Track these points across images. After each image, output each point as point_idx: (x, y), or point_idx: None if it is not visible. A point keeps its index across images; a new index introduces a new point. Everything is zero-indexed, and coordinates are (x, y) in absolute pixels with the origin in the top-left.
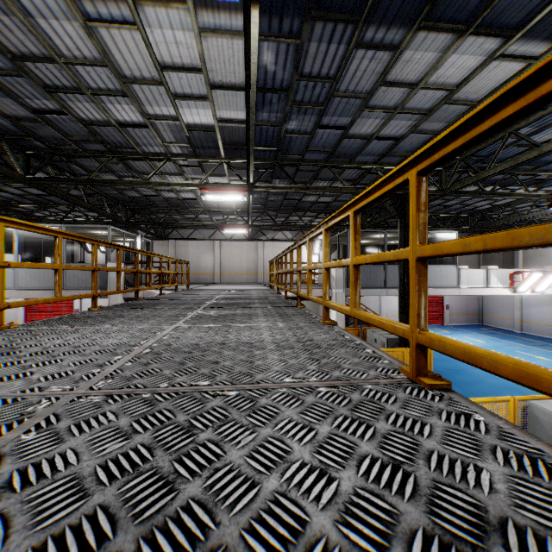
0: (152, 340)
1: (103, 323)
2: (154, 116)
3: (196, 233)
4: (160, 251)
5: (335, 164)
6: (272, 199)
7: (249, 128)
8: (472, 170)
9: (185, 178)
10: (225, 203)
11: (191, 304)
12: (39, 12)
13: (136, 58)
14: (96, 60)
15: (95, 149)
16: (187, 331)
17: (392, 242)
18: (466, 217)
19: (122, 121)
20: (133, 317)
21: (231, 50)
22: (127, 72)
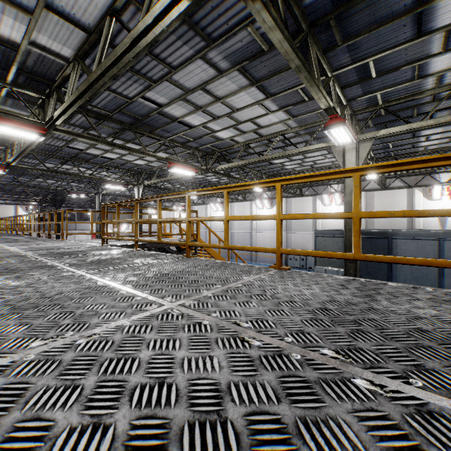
0: None
1: None
2: None
3: None
4: None
5: None
6: None
7: None
8: None
9: None
10: None
11: None
12: None
13: None
14: None
15: None
16: None
17: None
18: None
19: None
20: None
21: None
22: None
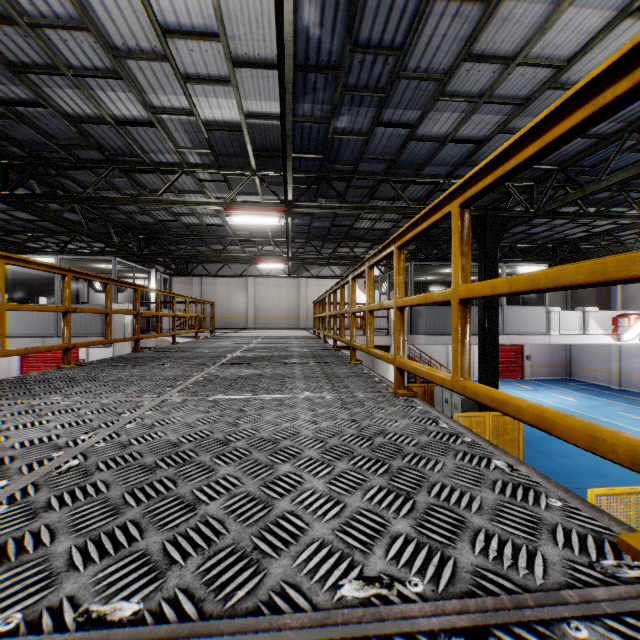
0: (104, 431)
1: (54, 393)
2: (161, 110)
3: (225, 268)
4: (183, 290)
5: (397, 177)
6: (316, 225)
7: (285, 116)
8: (571, 185)
9: (207, 197)
10: (259, 231)
11: (206, 359)
12: None
13: (128, 17)
14: (72, 22)
15: (90, 158)
16: (175, 410)
17: None
18: (553, 248)
19: (119, 116)
20: (109, 381)
21: (259, 4)
22: (117, 40)
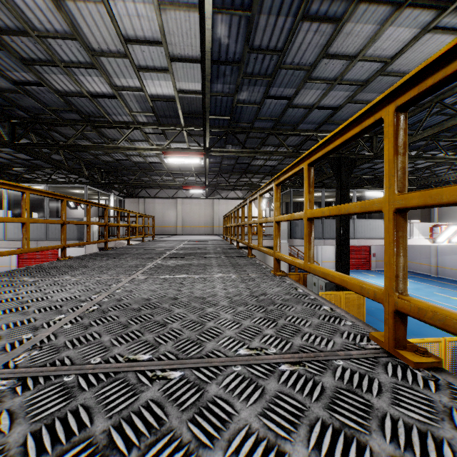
0: (104, 293)
1: (64, 274)
2: (121, 88)
3: (161, 192)
4: (131, 207)
5: (281, 131)
6: (225, 163)
7: (205, 95)
8: None
9: (150, 144)
10: (186, 167)
11: (153, 254)
12: None
13: (102, 31)
14: (66, 34)
15: (71, 118)
16: (142, 283)
17: (327, 200)
18: None
19: (93, 92)
20: (95, 268)
21: (188, 23)
22: (95, 45)
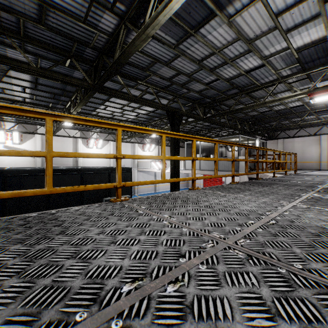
0: (274, 212)
1: (239, 193)
2: (269, 56)
3: (301, 131)
4: (271, 147)
5: None
6: None
7: None
8: None
9: (292, 91)
10: None
11: (303, 187)
12: (208, 32)
13: (258, 21)
14: (233, 40)
15: (232, 93)
16: (306, 211)
17: None
18: None
19: (247, 69)
20: (257, 192)
21: None
22: (251, 35)
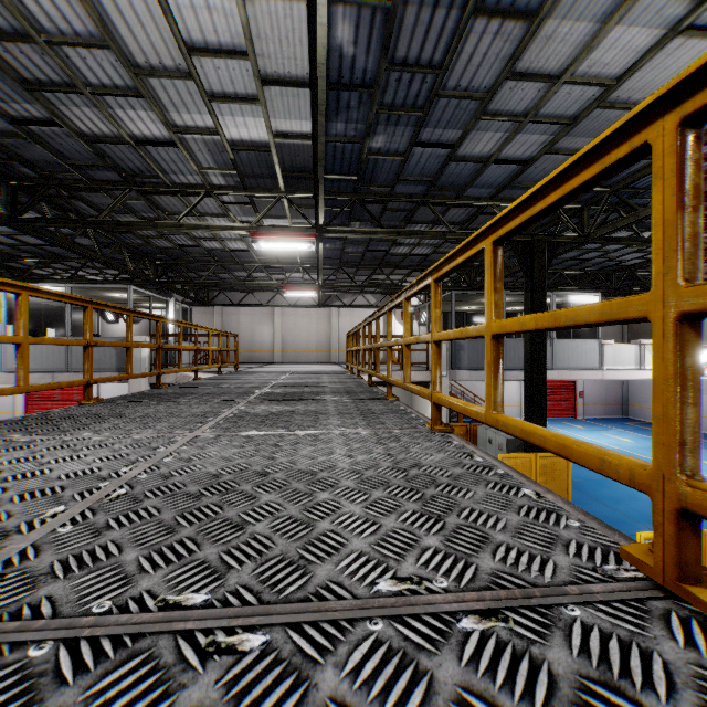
0: (143, 464)
1: (83, 429)
2: (184, 129)
3: (250, 297)
4: (203, 321)
5: (437, 200)
6: (349, 251)
7: (317, 138)
8: (624, 208)
9: (231, 220)
10: (287, 257)
11: (233, 395)
12: None
13: (151, 34)
14: (92, 39)
15: (106, 179)
16: (210, 445)
17: (509, 309)
18: (607, 276)
19: (139, 136)
20: (136, 418)
21: (290, 21)
22: (139, 57)
